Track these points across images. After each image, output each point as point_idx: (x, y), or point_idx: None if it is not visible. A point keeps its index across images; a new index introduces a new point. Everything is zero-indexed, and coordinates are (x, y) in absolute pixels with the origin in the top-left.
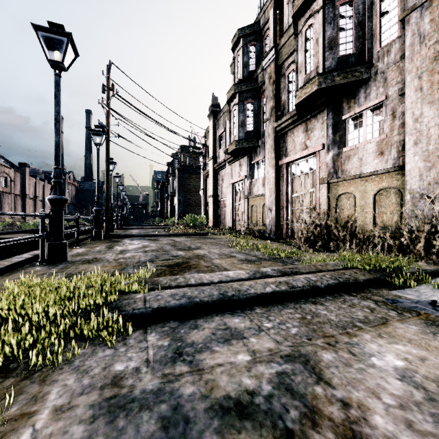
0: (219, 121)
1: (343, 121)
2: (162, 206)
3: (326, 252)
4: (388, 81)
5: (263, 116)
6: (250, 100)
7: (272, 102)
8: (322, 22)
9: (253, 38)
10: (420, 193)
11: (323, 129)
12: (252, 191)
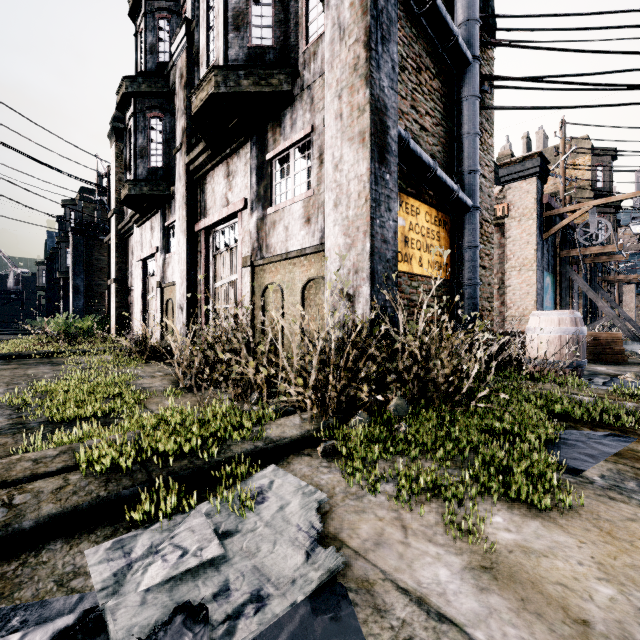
0: None
1: (269, 162)
2: (53, 296)
3: (214, 390)
4: (315, 103)
5: None
6: (156, 112)
7: (184, 120)
8: None
9: (165, 6)
10: (341, 288)
11: (246, 174)
12: (165, 275)
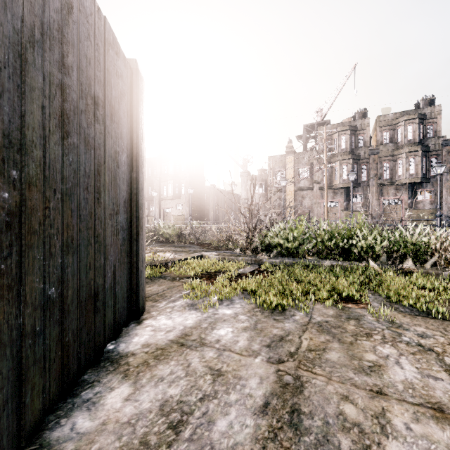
0: (300, 159)
1: (416, 191)
2: None
3: None
4: (433, 185)
5: (361, 173)
6: (355, 164)
7: (376, 172)
8: (420, 161)
9: (353, 133)
10: (447, 216)
11: (406, 191)
12: (349, 208)
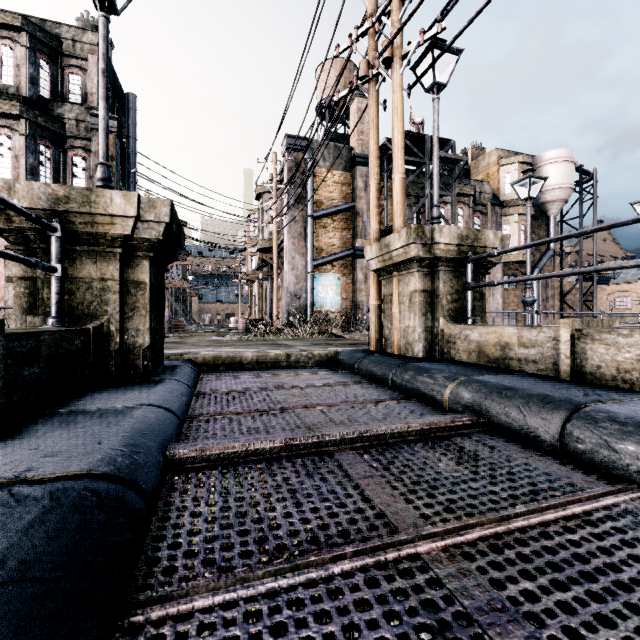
0: None
1: None
2: None
3: None
4: None
5: None
6: None
7: None
8: (26, 148)
9: None
10: None
11: None
12: None
